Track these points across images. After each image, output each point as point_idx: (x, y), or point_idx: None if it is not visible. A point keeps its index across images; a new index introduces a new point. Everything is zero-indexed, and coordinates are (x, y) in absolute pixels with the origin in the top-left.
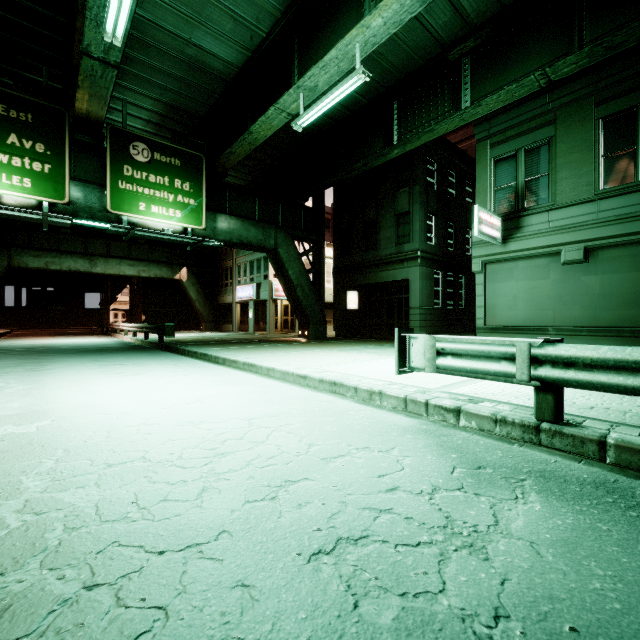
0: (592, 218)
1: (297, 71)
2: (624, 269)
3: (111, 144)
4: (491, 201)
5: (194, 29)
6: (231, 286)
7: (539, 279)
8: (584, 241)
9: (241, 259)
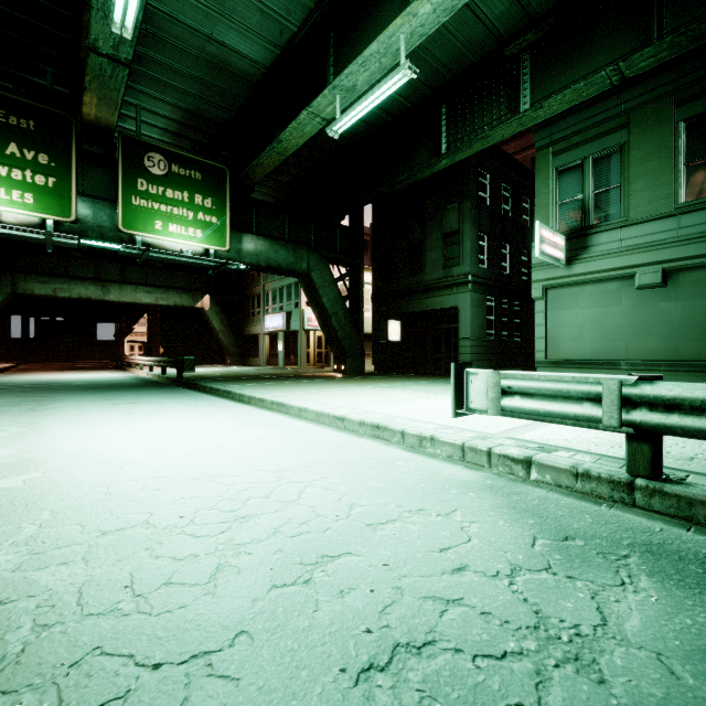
0: (672, 235)
1: (333, 69)
2: None
3: (123, 155)
4: (553, 217)
5: (216, 23)
6: (258, 315)
7: (609, 306)
8: (662, 262)
9: (270, 285)
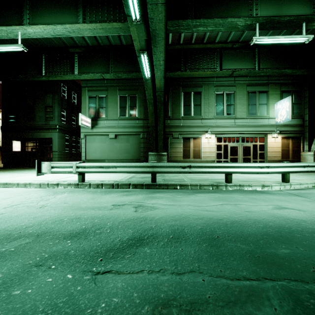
0: (117, 125)
1: None
2: (124, 142)
3: None
4: (87, 112)
5: None
6: None
7: (103, 143)
8: (115, 132)
9: None
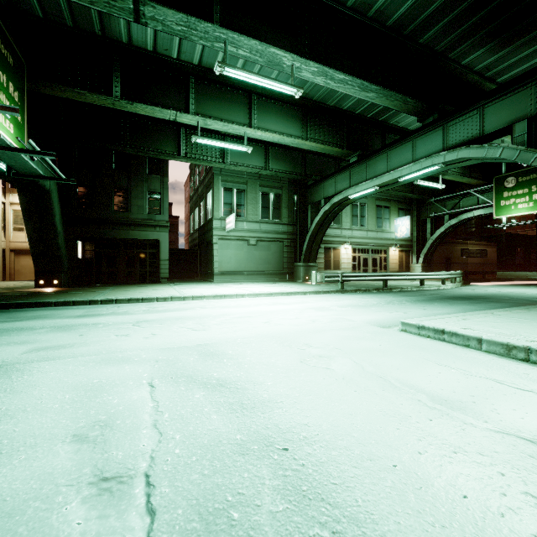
0: (259, 229)
1: (193, 102)
2: (265, 250)
3: None
4: (221, 208)
5: None
6: None
7: (240, 250)
8: (256, 237)
9: None
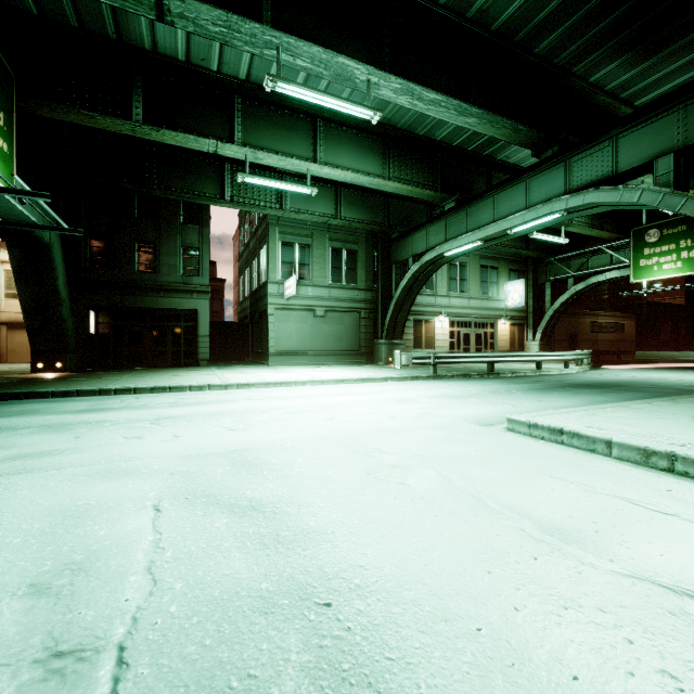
0: (328, 296)
1: (240, 129)
2: (336, 323)
3: None
4: (279, 269)
5: None
6: None
7: (303, 323)
8: (325, 307)
9: None
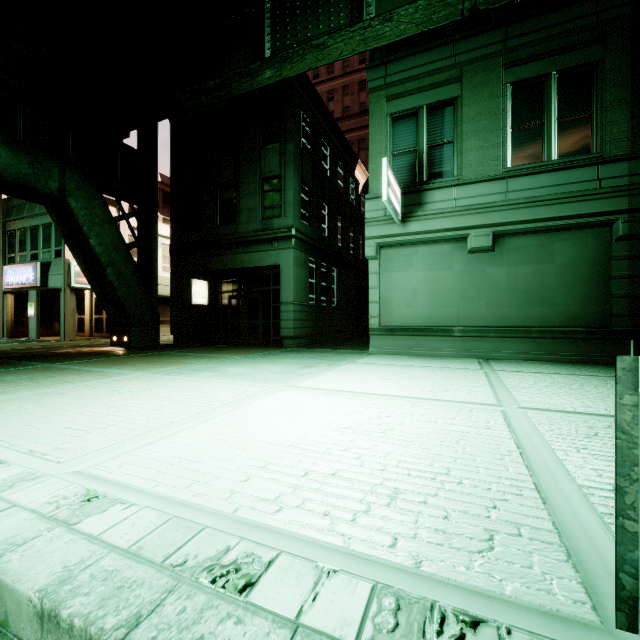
0: (501, 199)
1: None
2: (530, 261)
3: None
4: None
5: None
6: None
7: (442, 269)
8: (493, 225)
9: (14, 224)
